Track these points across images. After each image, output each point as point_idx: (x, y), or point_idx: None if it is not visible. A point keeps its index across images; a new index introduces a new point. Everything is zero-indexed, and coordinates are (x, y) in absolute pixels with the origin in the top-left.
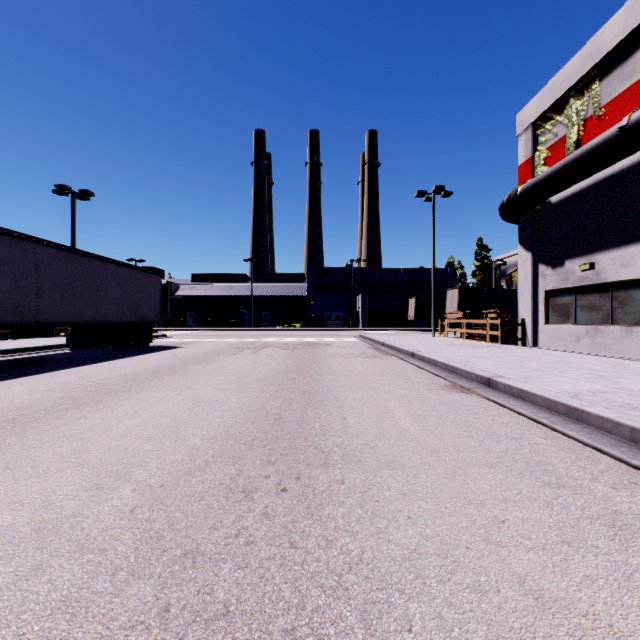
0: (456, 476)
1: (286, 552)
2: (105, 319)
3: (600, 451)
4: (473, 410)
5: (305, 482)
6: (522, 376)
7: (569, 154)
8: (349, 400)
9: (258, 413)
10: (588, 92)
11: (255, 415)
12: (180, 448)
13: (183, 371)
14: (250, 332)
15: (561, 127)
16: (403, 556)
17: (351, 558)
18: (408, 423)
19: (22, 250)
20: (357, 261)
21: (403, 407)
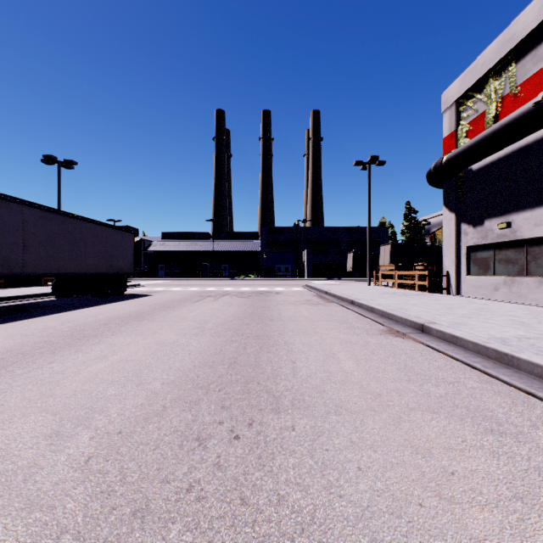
0: (401, 422)
1: (237, 510)
2: (85, 271)
3: (533, 396)
4: (410, 354)
5: (257, 429)
6: (452, 322)
7: (488, 127)
8: (297, 344)
9: (215, 357)
10: (505, 73)
11: (212, 359)
12: (141, 392)
13: (151, 317)
14: (211, 282)
15: (481, 104)
16: (356, 515)
17: (303, 517)
18: (352, 367)
19: (10, 211)
20: (303, 221)
21: (346, 351)
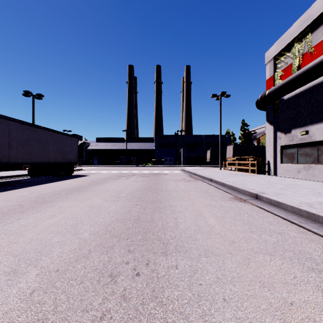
0: (250, 262)
1: None
2: (47, 161)
3: None
4: (250, 213)
5: (152, 267)
6: (275, 193)
7: (294, 73)
8: (178, 207)
9: (125, 215)
10: (304, 39)
11: (123, 217)
12: (75, 240)
13: (87, 189)
14: (125, 167)
15: (289, 59)
16: None
17: None
18: (214, 222)
19: (0, 123)
20: (180, 131)
21: (209, 211)
